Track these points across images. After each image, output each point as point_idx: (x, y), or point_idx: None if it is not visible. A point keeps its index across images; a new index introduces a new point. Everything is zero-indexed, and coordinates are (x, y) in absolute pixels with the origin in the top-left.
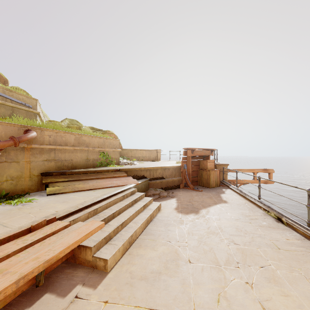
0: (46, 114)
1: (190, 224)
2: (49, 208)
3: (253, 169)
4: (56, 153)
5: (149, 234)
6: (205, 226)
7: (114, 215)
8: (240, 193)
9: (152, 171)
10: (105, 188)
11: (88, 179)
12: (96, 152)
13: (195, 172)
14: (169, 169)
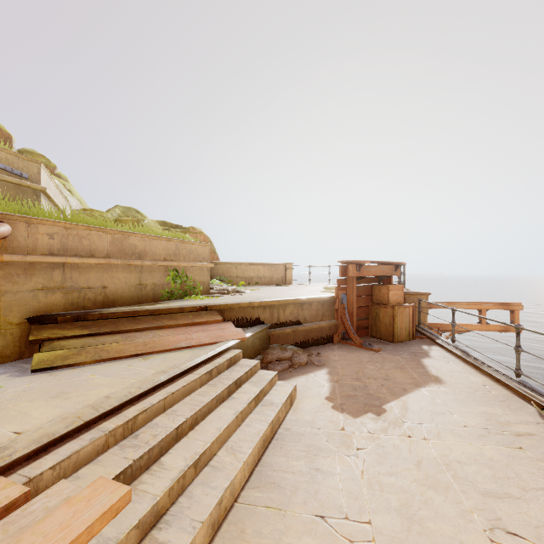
0: (82, 198)
1: (369, 448)
2: (8, 418)
3: (479, 302)
4: (68, 272)
5: (268, 484)
6: (408, 459)
7: (180, 431)
8: (465, 359)
9: (276, 308)
10: (172, 350)
11: (136, 329)
12: (161, 269)
13: (364, 309)
14: (311, 305)
